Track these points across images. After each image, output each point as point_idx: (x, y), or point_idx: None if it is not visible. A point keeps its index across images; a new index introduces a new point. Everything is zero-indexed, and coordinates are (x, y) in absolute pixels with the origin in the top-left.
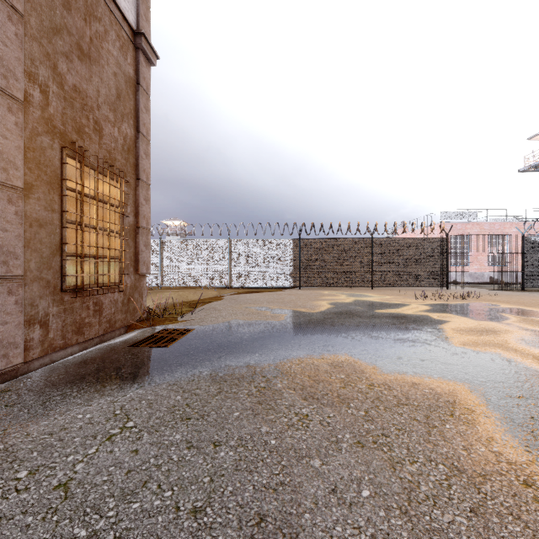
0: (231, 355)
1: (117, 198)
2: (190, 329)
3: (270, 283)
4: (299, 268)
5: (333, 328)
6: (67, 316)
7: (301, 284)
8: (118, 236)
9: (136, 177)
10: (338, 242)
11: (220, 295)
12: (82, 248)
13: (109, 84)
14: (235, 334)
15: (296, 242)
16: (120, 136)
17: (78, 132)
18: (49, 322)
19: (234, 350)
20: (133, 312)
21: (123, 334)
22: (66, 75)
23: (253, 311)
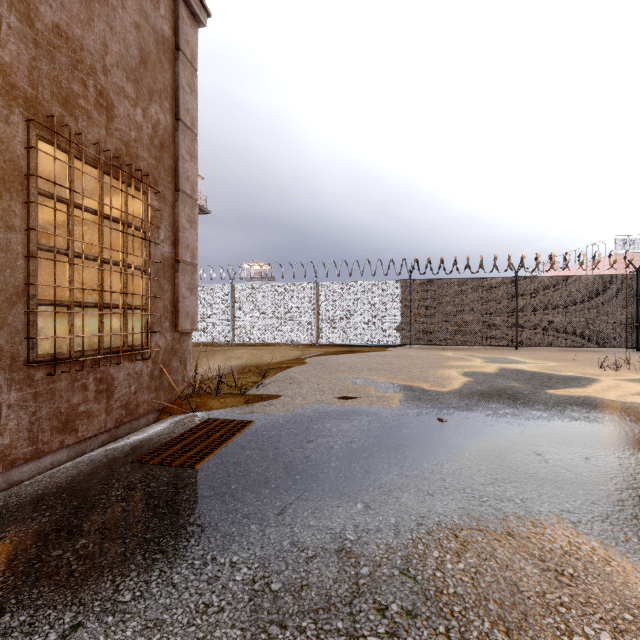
0: (306, 504)
1: (143, 217)
2: (247, 423)
3: (370, 339)
4: (409, 319)
5: (493, 432)
6: (42, 404)
7: (412, 341)
8: (143, 274)
9: (175, 187)
10: (465, 284)
11: (303, 355)
12: (71, 293)
13: (125, 39)
14: (318, 439)
15: (405, 285)
16: (147, 123)
17: (65, 104)
18: (0, 418)
19: (313, 487)
20: (170, 387)
21: (152, 423)
22: (40, 5)
23: (347, 385)
